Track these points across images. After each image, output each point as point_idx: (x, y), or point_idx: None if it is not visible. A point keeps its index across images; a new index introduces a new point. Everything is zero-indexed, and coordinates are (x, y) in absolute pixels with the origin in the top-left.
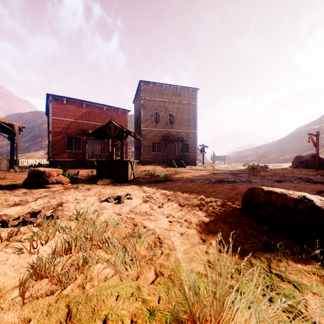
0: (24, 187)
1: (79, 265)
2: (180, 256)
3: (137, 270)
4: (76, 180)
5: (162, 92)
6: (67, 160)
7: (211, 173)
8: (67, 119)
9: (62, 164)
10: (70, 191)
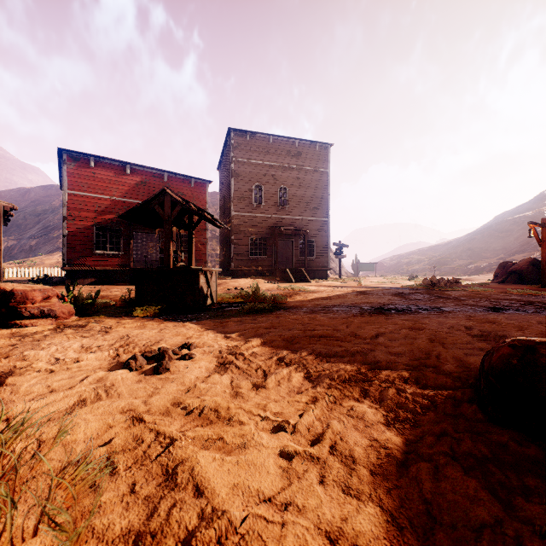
0: None
1: None
2: None
3: None
4: (93, 309)
5: (268, 150)
6: (95, 269)
7: (359, 293)
8: (96, 196)
9: (87, 277)
10: (62, 334)
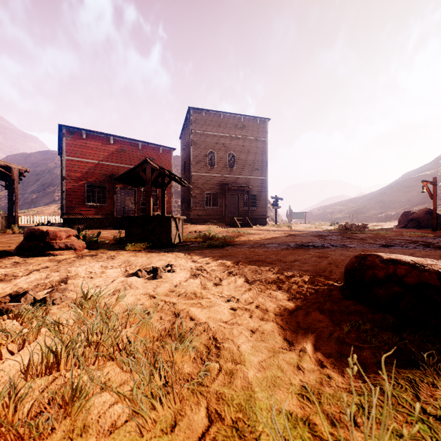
0: (18, 255)
1: (66, 399)
2: (253, 377)
3: (174, 408)
4: (96, 245)
5: (219, 124)
6: (87, 217)
7: (289, 235)
8: (88, 160)
9: (80, 223)
10: (84, 260)
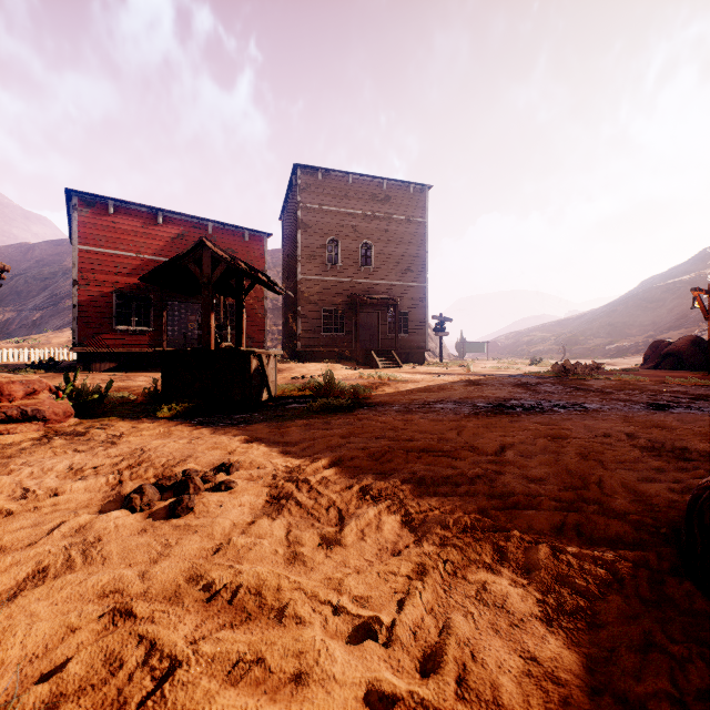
0: None
1: None
2: None
3: None
4: (102, 408)
5: (346, 194)
6: (116, 350)
7: (469, 383)
8: (118, 252)
9: (105, 361)
10: (47, 447)
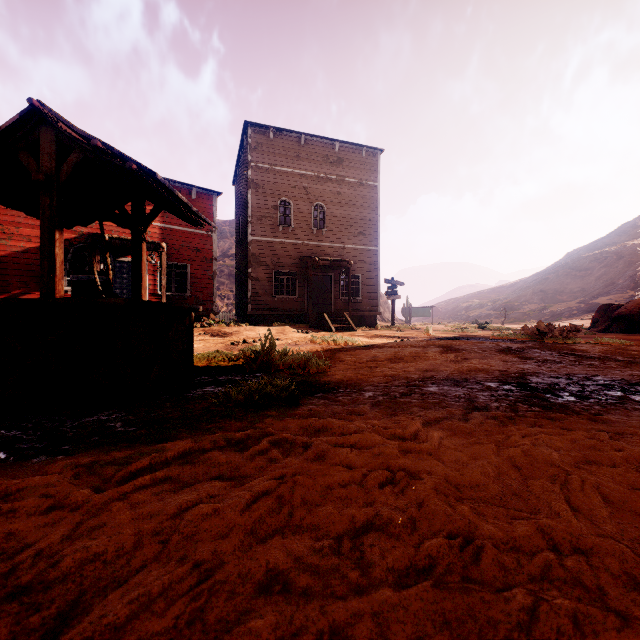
0: None
1: None
2: None
3: None
4: None
5: (298, 154)
6: None
7: (444, 348)
8: None
9: None
10: None
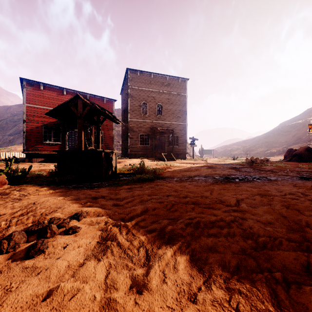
0: None
1: None
2: None
3: None
4: (25, 179)
5: (150, 82)
6: (44, 152)
7: (208, 167)
8: (44, 107)
9: (39, 158)
10: None
